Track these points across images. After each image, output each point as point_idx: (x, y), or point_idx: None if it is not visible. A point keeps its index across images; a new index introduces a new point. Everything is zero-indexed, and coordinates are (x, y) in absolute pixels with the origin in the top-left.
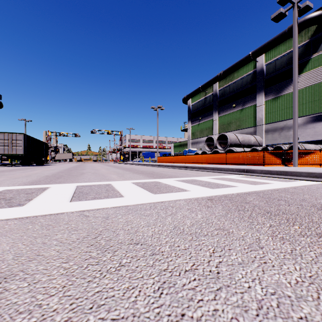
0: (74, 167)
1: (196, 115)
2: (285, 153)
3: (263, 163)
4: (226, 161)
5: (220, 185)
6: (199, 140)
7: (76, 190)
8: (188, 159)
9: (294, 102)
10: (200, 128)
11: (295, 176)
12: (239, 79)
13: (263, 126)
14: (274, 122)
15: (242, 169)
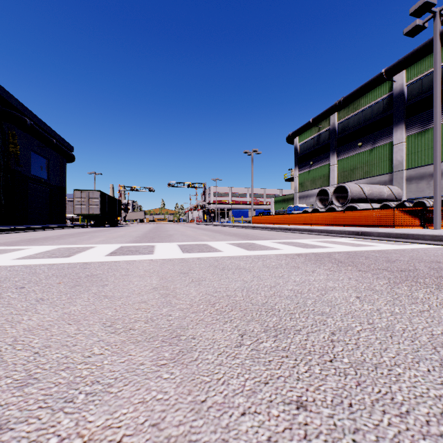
0: (154, 228)
1: (305, 159)
2: (425, 211)
3: (393, 224)
4: (343, 222)
5: (316, 246)
6: (310, 193)
7: (180, 247)
8: (293, 219)
9: (435, 144)
10: (311, 176)
11: (417, 239)
12: (368, 107)
13: (403, 171)
14: (420, 165)
15: (356, 231)
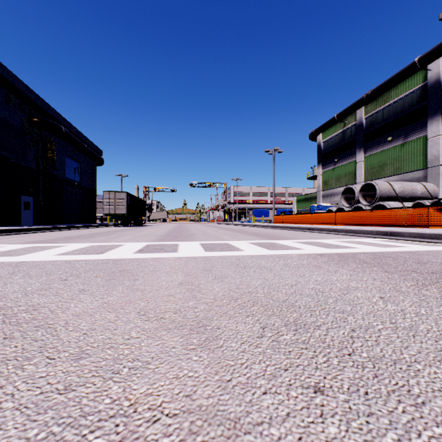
0: (177, 228)
1: (330, 157)
2: None
3: (428, 224)
4: (370, 222)
5: (340, 246)
6: (334, 191)
7: (202, 246)
8: (316, 218)
9: None
10: (336, 174)
11: None
12: (399, 99)
13: (439, 167)
14: None
15: (384, 231)
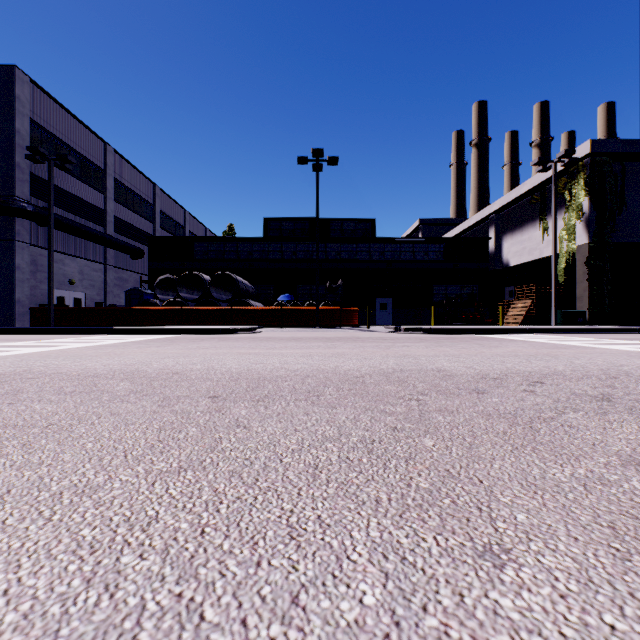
0: None
1: None
2: None
3: None
4: None
5: None
6: None
7: None
8: None
9: None
10: None
11: None
12: None
13: None
14: None
15: None
